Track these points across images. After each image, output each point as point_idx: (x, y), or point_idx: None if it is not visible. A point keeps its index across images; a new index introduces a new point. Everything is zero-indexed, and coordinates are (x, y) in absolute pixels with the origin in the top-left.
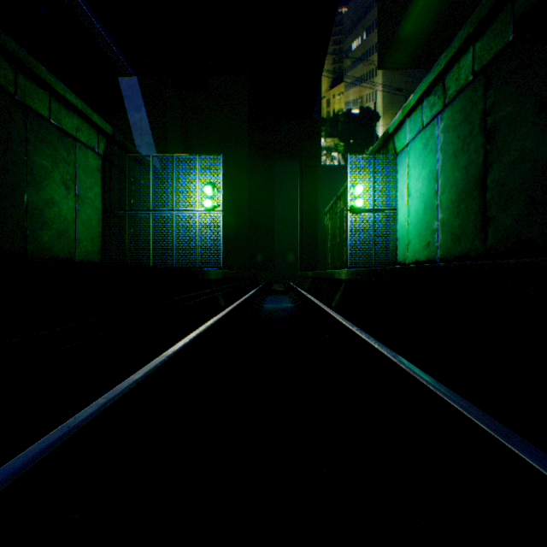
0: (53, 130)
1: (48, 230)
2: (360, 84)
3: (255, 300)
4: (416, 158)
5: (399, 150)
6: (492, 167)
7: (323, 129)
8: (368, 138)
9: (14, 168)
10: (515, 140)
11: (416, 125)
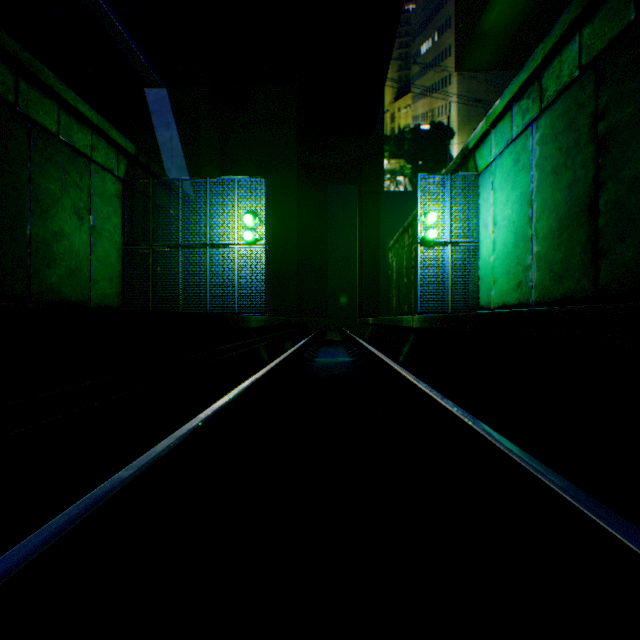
0: (62, 148)
1: (56, 268)
2: (430, 94)
3: (304, 353)
4: (504, 178)
5: (482, 169)
6: (606, 186)
7: (386, 149)
8: (440, 158)
9: (15, 194)
10: (639, 149)
11: (504, 137)
